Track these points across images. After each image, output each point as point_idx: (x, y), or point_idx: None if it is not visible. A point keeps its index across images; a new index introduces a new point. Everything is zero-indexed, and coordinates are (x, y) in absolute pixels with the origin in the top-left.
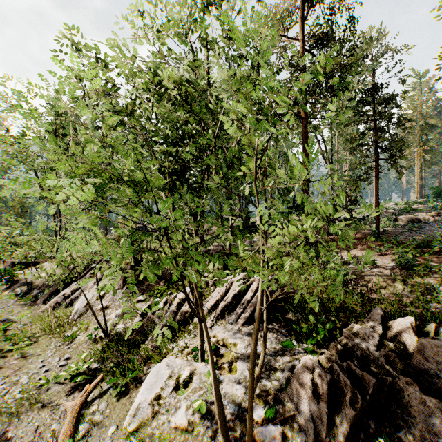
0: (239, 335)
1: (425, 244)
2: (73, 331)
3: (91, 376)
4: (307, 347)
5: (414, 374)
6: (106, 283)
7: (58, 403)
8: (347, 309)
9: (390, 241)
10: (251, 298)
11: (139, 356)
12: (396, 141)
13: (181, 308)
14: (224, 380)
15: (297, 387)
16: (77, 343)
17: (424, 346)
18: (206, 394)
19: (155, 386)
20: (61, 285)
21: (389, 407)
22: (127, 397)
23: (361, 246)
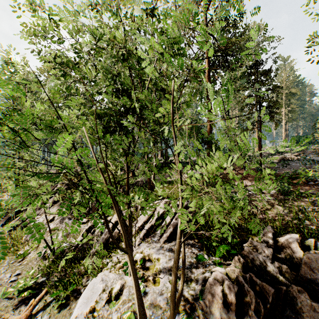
0: (162, 251)
1: (295, 176)
2: (25, 249)
3: (37, 289)
4: (216, 259)
5: (302, 283)
6: (56, 209)
7: (5, 317)
8: (244, 227)
9: (270, 174)
10: (171, 220)
11: (80, 270)
12: (274, 101)
13: (116, 228)
14: (149, 292)
15: (210, 297)
16: (27, 260)
17: (310, 259)
18: (134, 305)
19: (91, 299)
20: (13, 213)
21: (285, 311)
22: (67, 308)
23: (250, 178)
